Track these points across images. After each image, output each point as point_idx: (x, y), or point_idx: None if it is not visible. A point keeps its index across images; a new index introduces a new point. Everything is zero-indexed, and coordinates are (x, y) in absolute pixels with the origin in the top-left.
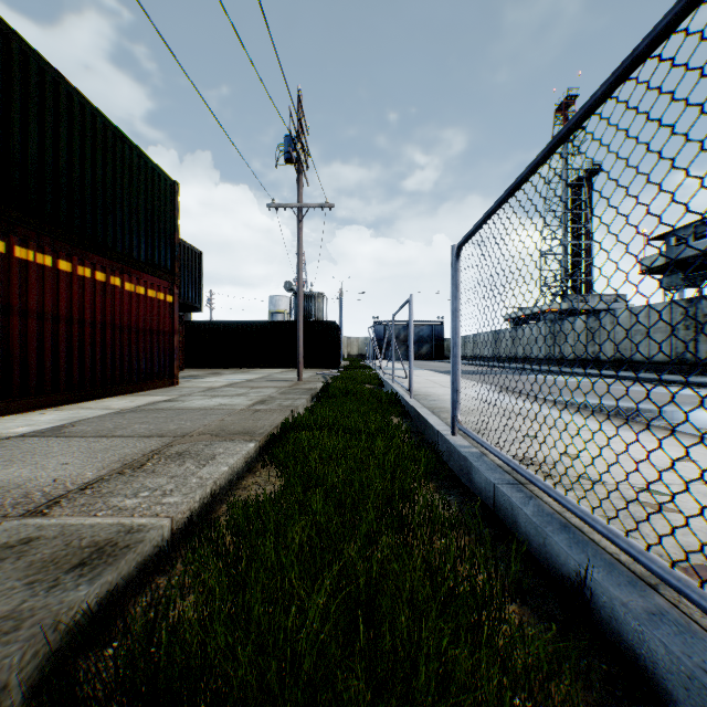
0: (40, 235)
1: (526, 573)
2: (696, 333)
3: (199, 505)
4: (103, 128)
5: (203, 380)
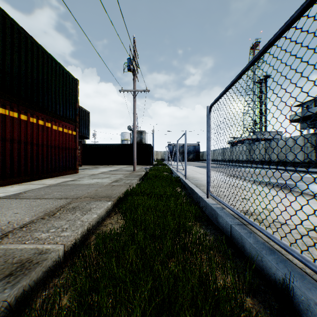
0: (11, 103)
1: (252, 277)
2: (316, 149)
3: (80, 236)
4: (42, 53)
5: (90, 170)
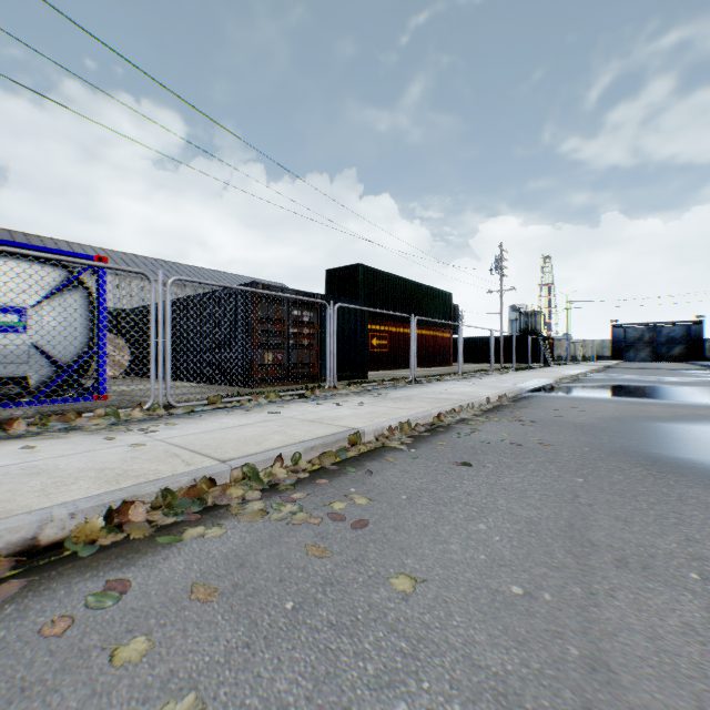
0: (425, 327)
1: None
2: None
3: None
4: (434, 291)
5: None
